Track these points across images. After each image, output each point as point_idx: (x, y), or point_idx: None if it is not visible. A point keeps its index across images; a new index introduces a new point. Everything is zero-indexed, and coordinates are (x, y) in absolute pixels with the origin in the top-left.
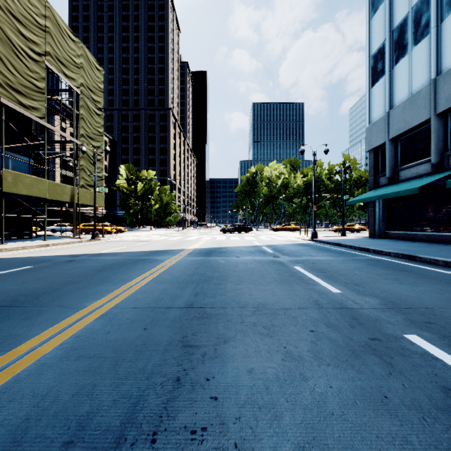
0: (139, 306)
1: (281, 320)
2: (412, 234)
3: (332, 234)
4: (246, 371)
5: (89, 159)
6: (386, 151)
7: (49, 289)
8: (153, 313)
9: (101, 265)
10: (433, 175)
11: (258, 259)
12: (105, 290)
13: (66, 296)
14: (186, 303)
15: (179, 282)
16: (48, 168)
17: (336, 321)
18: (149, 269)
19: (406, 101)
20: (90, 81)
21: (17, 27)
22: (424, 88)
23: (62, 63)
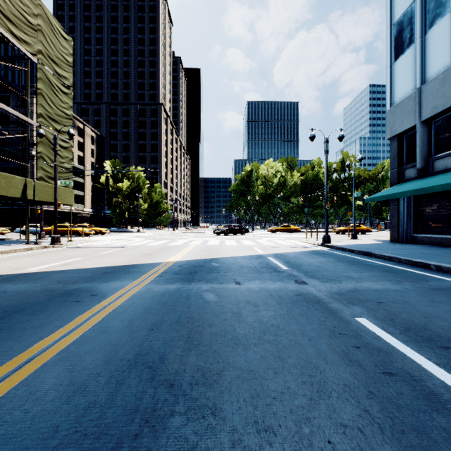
0: None
1: None
2: None
3: (337, 236)
4: None
5: (52, 146)
6: (417, 136)
7: None
8: None
9: None
10: None
11: (273, 290)
12: None
13: None
14: None
15: (47, 450)
16: None
17: None
18: (45, 334)
19: (447, 71)
20: (53, 50)
21: None
22: None
23: (8, 19)
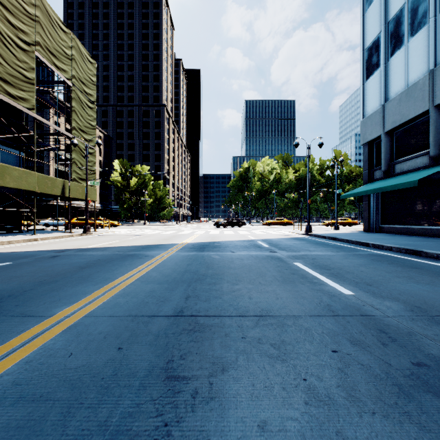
0: (117, 314)
1: (292, 335)
2: (408, 228)
3: (324, 228)
4: (257, 427)
5: (81, 152)
6: (381, 145)
7: (18, 291)
8: (133, 324)
9: (86, 261)
10: (430, 167)
11: (254, 254)
12: (82, 292)
13: (34, 300)
14: (175, 309)
15: (168, 282)
16: (38, 160)
17: (361, 336)
18: (137, 266)
19: (402, 93)
20: (82, 73)
21: (5, 14)
22: (421, 79)
23: (52, 54)
